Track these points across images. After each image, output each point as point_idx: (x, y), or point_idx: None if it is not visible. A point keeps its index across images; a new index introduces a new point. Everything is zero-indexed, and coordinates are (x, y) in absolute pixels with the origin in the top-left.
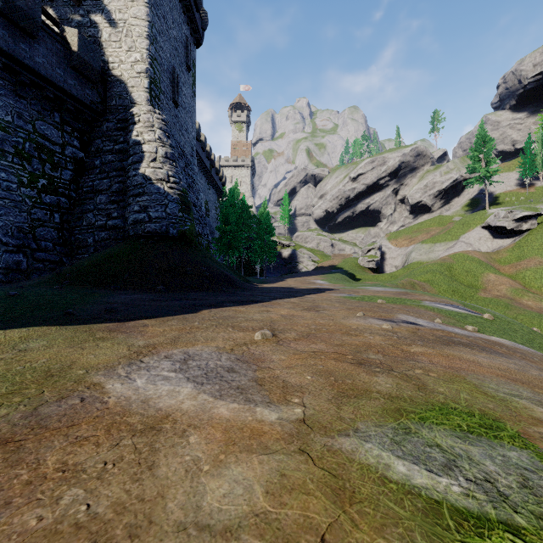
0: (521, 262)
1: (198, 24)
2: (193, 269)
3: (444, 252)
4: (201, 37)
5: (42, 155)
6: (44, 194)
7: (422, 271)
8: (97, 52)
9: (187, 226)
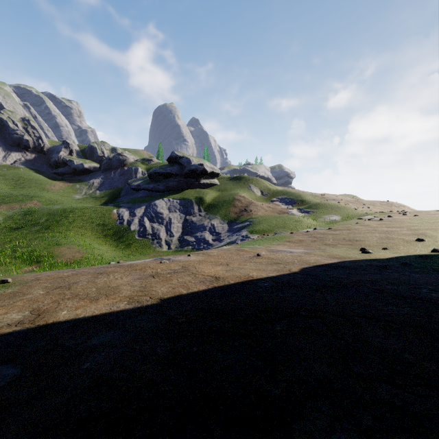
0: None
1: None
2: None
3: None
4: None
5: None
6: None
7: None
8: None
9: None
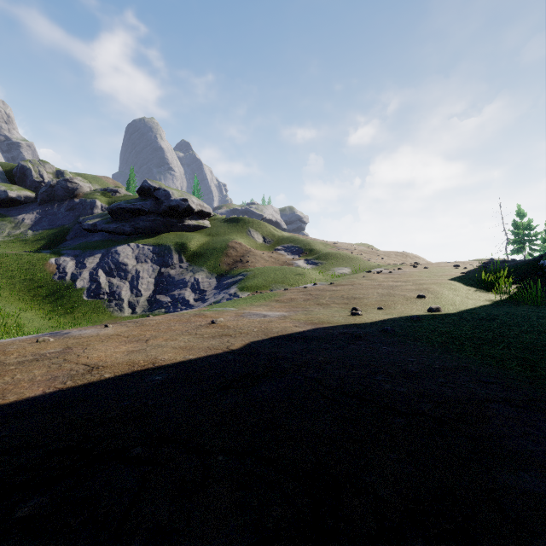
0: None
1: None
2: None
3: None
4: None
5: None
6: None
7: None
8: None
9: None
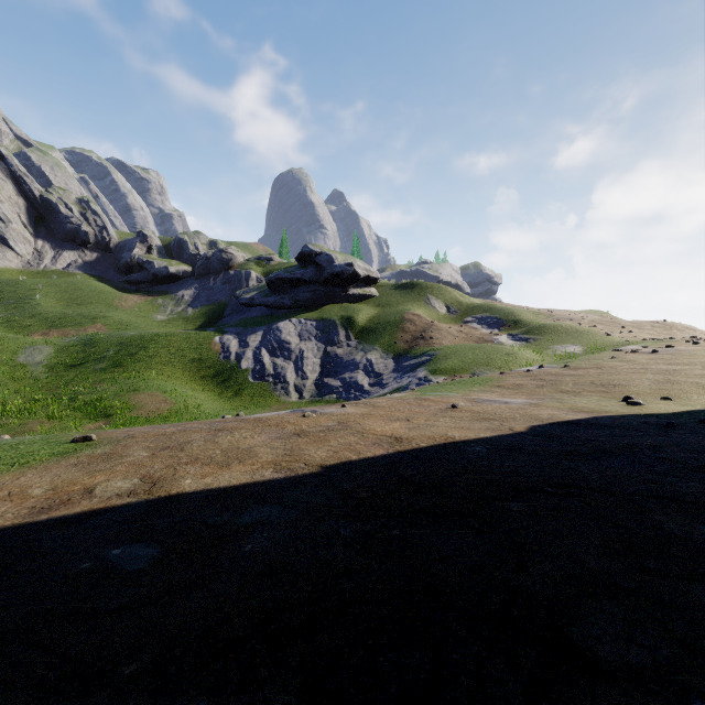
0: None
1: None
2: None
3: None
4: None
5: None
6: None
7: None
8: None
9: None
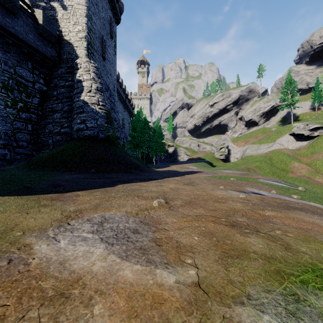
0: (313, 155)
1: (117, 10)
2: (113, 159)
3: (266, 149)
4: (119, 18)
5: (20, 88)
6: (21, 112)
7: (253, 161)
8: (54, 24)
9: (110, 133)
